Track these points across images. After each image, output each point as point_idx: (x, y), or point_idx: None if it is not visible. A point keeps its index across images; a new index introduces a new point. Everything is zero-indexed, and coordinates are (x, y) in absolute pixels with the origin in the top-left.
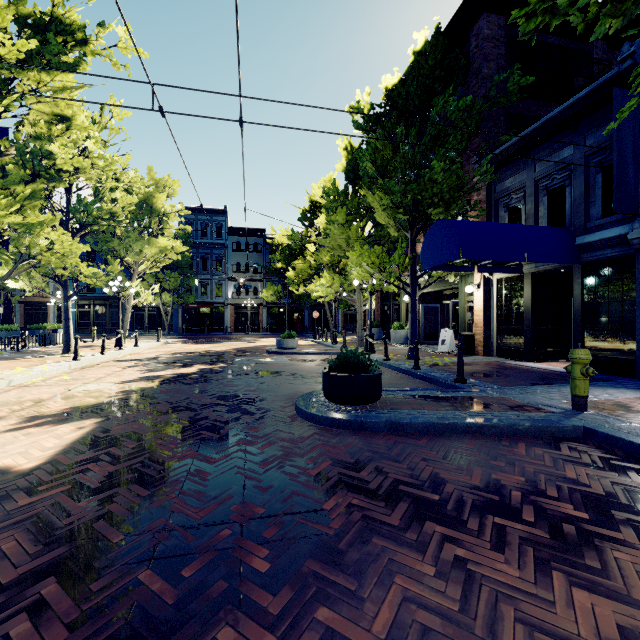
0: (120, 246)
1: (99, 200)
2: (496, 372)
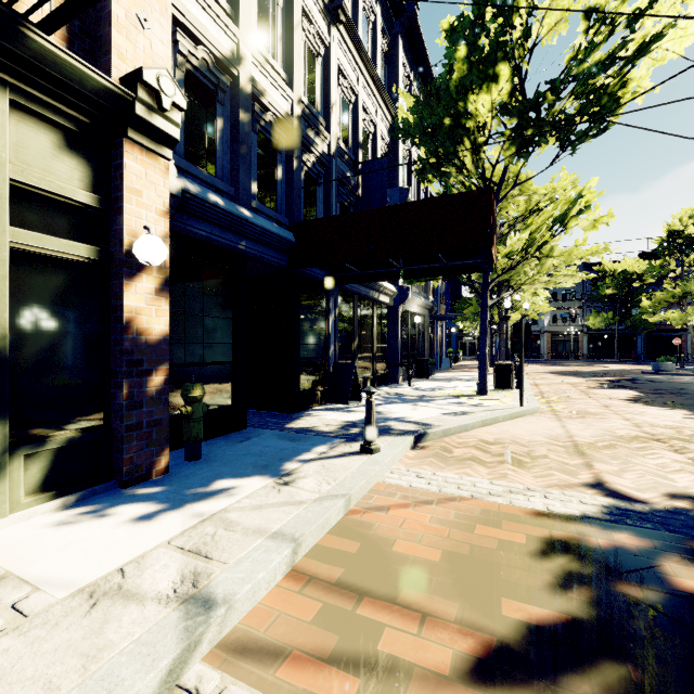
0: None
1: None
2: None
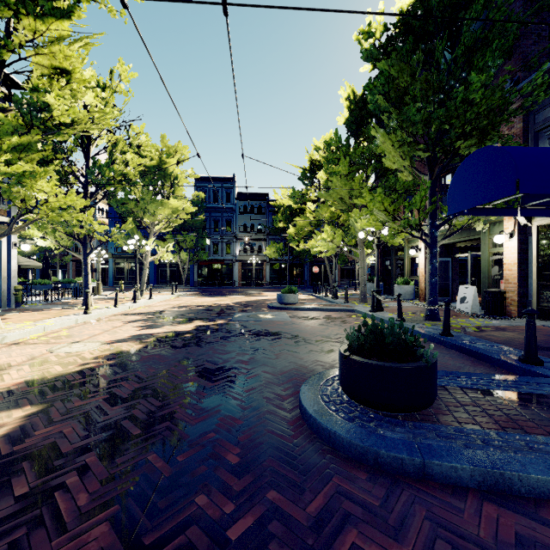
0: (136, 208)
1: (111, 162)
2: None
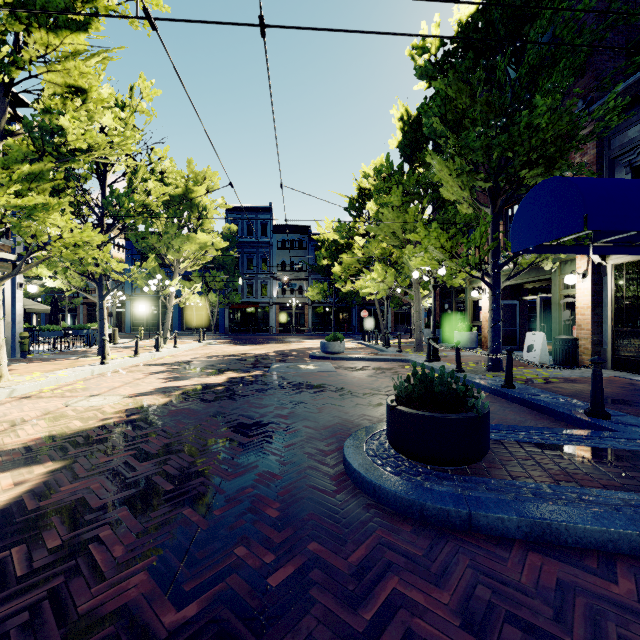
0: (159, 243)
1: (131, 191)
2: (637, 396)
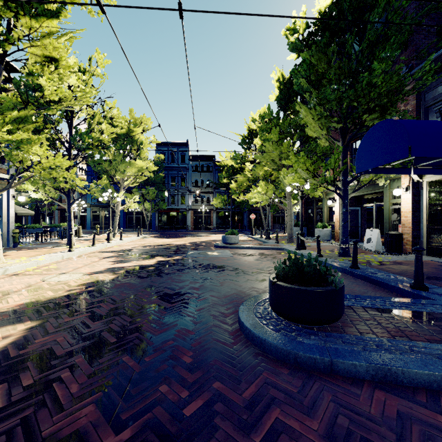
0: (110, 167)
1: (90, 131)
2: None
